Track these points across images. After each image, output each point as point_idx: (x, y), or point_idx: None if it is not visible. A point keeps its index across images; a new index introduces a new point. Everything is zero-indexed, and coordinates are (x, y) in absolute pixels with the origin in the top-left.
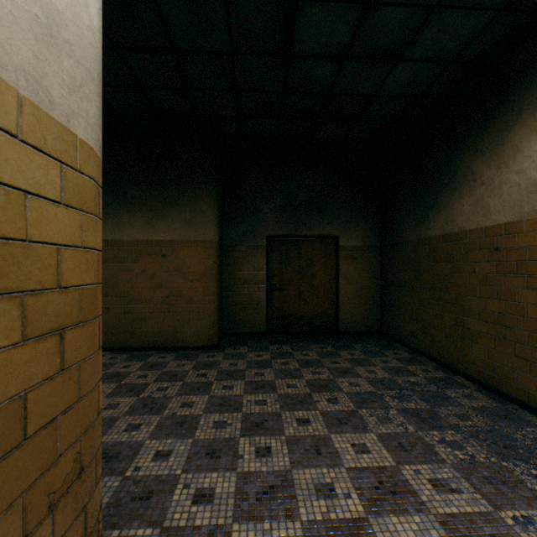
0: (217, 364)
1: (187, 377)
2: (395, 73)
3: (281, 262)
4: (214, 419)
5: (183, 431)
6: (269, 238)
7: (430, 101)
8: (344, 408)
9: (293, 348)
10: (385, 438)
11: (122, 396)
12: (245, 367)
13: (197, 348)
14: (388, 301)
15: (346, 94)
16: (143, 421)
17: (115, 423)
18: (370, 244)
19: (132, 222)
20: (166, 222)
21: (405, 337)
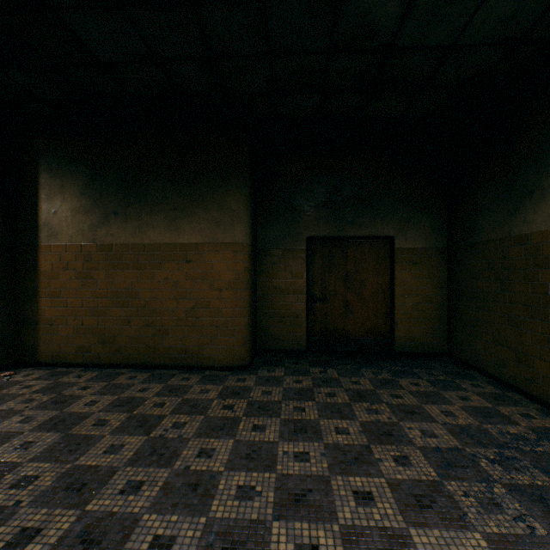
0: (247, 392)
1: (210, 410)
2: (488, 5)
3: (323, 268)
4: (238, 481)
5: (195, 501)
6: (310, 240)
7: (532, 49)
8: (421, 475)
9: (339, 373)
10: (500, 545)
11: (129, 433)
12: (281, 397)
13: (226, 368)
14: (459, 316)
15: (412, 47)
16: (146, 477)
17: (111, 477)
18: (434, 246)
19: (154, 223)
20: (191, 223)
21: (486, 364)
